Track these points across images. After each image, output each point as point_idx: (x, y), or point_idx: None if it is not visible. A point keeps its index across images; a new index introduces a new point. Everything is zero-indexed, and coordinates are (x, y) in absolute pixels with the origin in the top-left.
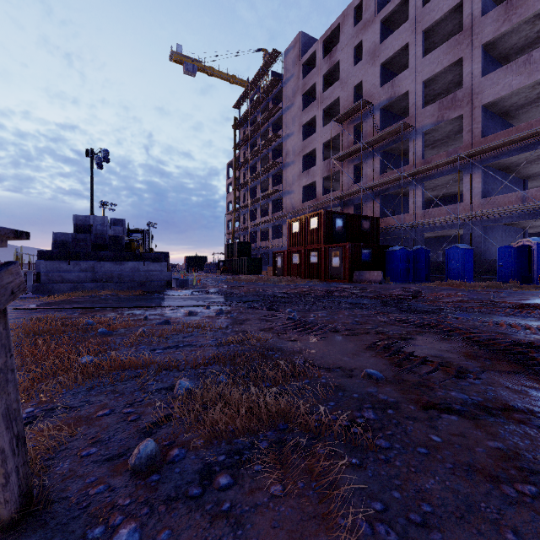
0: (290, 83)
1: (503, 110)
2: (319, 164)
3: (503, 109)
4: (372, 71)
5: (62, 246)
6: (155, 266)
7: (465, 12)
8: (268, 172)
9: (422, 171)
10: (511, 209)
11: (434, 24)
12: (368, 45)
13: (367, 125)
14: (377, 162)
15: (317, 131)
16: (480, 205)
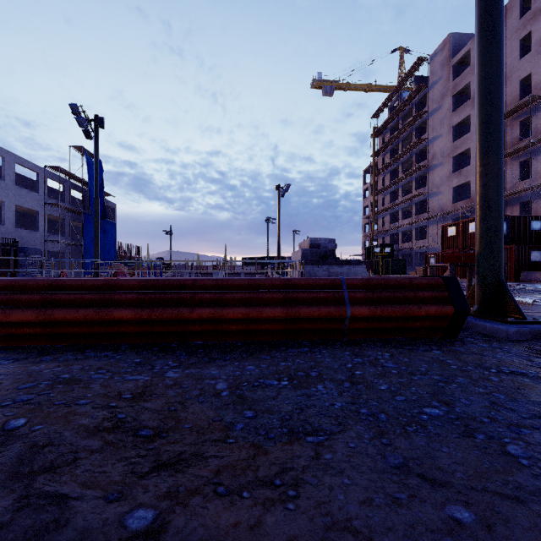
0: (437, 86)
1: None
2: (473, 163)
3: None
4: None
5: (304, 257)
6: (359, 268)
7: None
8: (411, 175)
9: None
10: None
11: None
12: (539, 36)
13: (537, 119)
14: None
15: (471, 130)
16: None
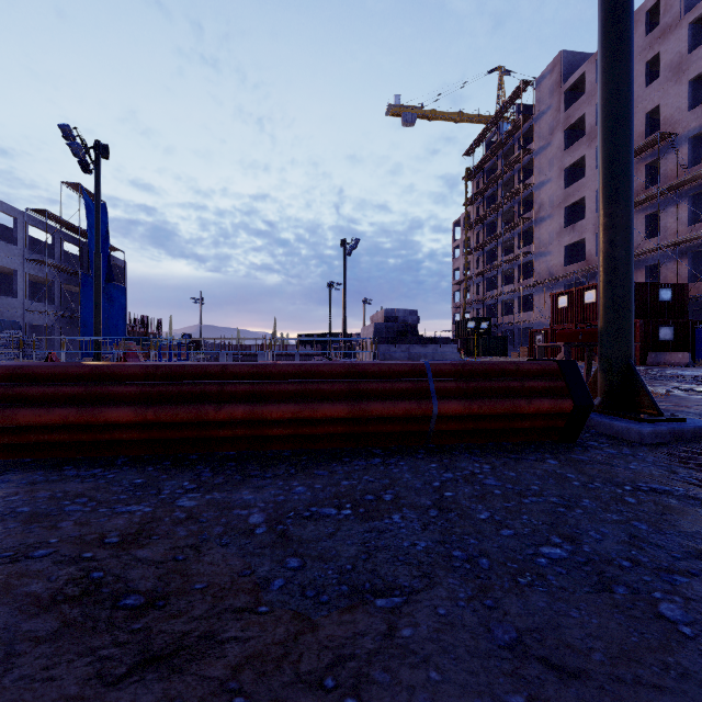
0: (546, 118)
1: None
2: (590, 216)
3: None
4: (675, 91)
5: (378, 333)
6: (448, 348)
7: None
8: (513, 230)
9: None
10: None
11: None
12: (668, 58)
13: (667, 162)
14: (684, 209)
15: (587, 175)
16: None
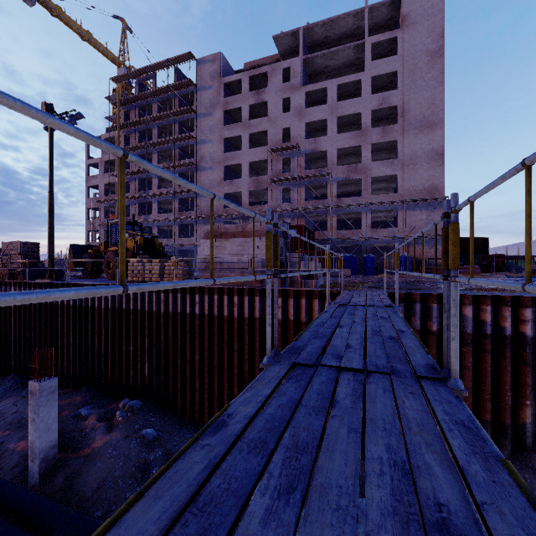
0: (207, 93)
1: (371, 181)
2: (245, 178)
3: (372, 180)
4: (299, 124)
5: None
6: None
7: (362, 120)
8: (174, 169)
9: (340, 206)
10: (392, 238)
11: (343, 116)
12: (295, 104)
13: (294, 162)
14: (303, 191)
15: (243, 149)
16: (370, 232)
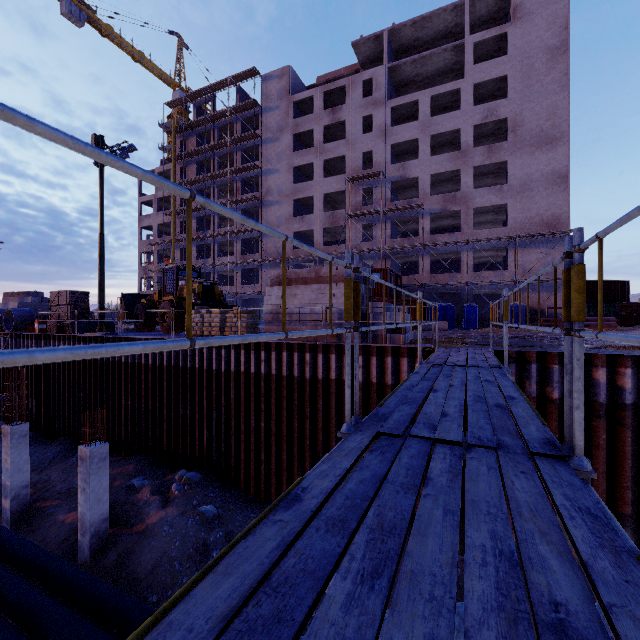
0: (274, 115)
1: (473, 212)
2: (318, 213)
3: (474, 211)
4: (383, 147)
5: None
6: None
7: (462, 138)
8: (236, 205)
9: (433, 245)
10: (500, 282)
11: (438, 134)
12: (379, 122)
13: (378, 192)
14: (388, 227)
15: (316, 179)
16: (472, 276)
